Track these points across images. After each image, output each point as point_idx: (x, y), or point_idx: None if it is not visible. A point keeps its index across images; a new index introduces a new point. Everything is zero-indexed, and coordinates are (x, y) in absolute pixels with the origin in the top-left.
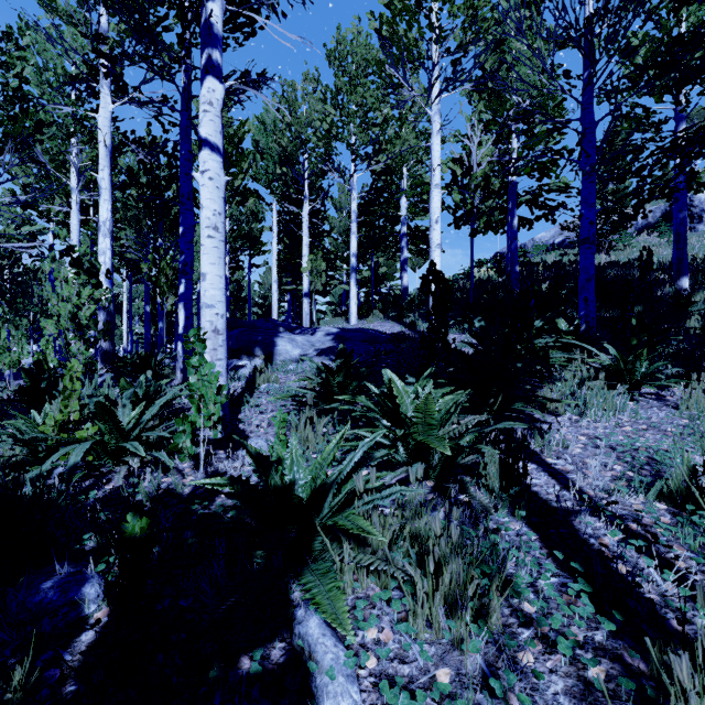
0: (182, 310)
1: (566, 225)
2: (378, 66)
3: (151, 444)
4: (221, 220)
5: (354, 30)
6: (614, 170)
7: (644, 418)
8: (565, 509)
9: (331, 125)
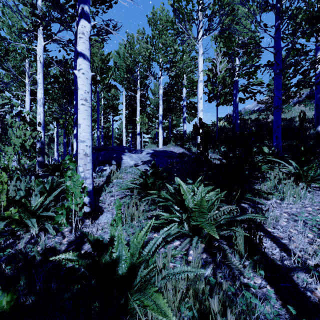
0: (75, 142)
1: (260, 101)
2: (172, 23)
3: (49, 217)
4: (89, 96)
5: (161, 8)
6: (285, 74)
7: (318, 202)
8: (286, 266)
9: (149, 53)
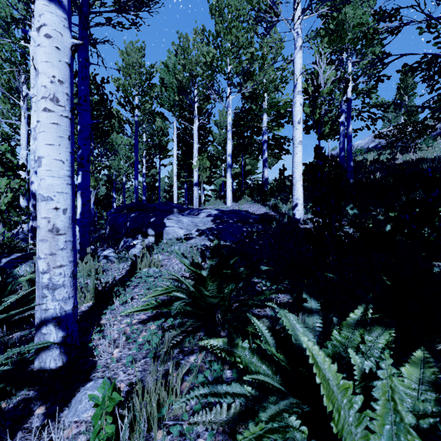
0: (79, 198)
1: (379, 134)
2: None
3: None
4: (64, 90)
5: None
6: (435, 84)
7: None
8: None
9: (212, 58)
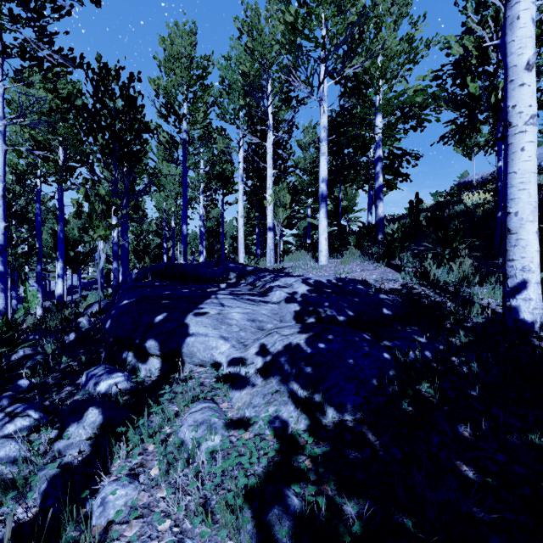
0: None
1: None
2: None
3: None
4: None
5: None
6: None
7: None
8: None
9: (295, 16)
